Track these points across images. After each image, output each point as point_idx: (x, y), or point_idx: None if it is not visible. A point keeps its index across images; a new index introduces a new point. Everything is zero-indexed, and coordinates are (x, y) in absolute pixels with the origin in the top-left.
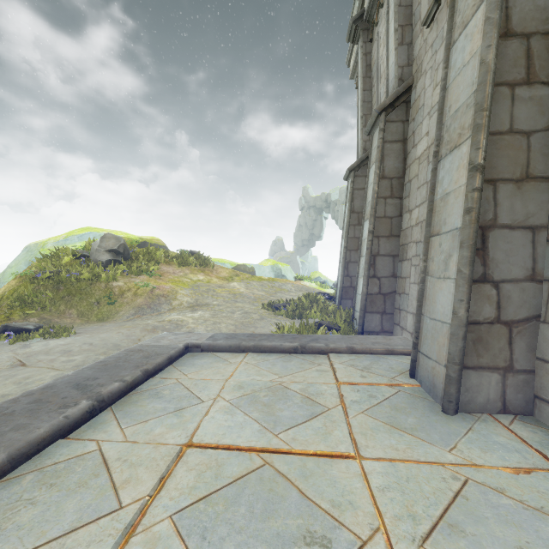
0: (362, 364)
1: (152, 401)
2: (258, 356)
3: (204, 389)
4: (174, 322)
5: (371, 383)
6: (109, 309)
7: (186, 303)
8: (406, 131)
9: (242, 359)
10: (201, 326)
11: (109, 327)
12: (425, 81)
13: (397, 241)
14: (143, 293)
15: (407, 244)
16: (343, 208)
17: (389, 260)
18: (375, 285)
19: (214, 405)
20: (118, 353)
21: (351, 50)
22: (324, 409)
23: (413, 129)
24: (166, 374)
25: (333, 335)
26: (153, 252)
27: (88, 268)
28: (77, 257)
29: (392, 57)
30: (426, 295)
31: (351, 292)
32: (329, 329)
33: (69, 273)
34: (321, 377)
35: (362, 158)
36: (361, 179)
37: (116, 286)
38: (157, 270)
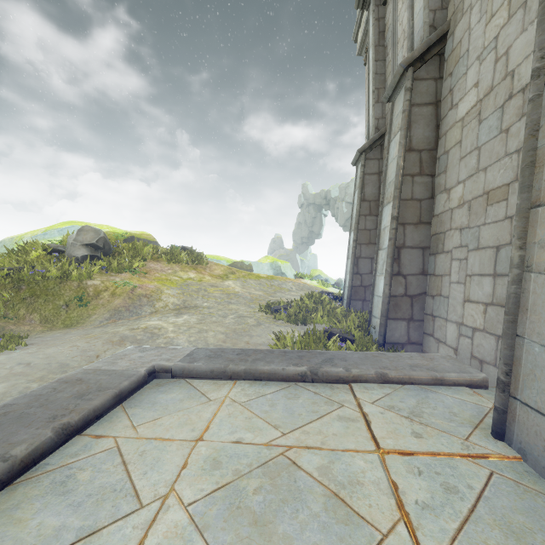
0: (406, 406)
1: (45, 506)
2: (251, 387)
3: (153, 468)
4: (149, 331)
5: (436, 453)
6: (80, 312)
7: (172, 304)
8: (439, 91)
9: (227, 394)
10: (182, 335)
11: (72, 335)
12: (471, 18)
13: (428, 229)
14: (122, 294)
15: (445, 233)
16: (343, 205)
17: (417, 253)
18: (399, 284)
19: (156, 523)
20: (43, 387)
21: (359, 21)
22: (374, 538)
23: (451, 86)
24: (105, 426)
25: (352, 352)
26: (140, 247)
27: (59, 264)
28: (50, 252)
29: (419, 2)
30: (528, 304)
31: (361, 292)
32: (342, 340)
33: (32, 270)
34: (348, 433)
35: (374, 138)
36: (373, 163)
37: (91, 285)
38: (143, 267)
